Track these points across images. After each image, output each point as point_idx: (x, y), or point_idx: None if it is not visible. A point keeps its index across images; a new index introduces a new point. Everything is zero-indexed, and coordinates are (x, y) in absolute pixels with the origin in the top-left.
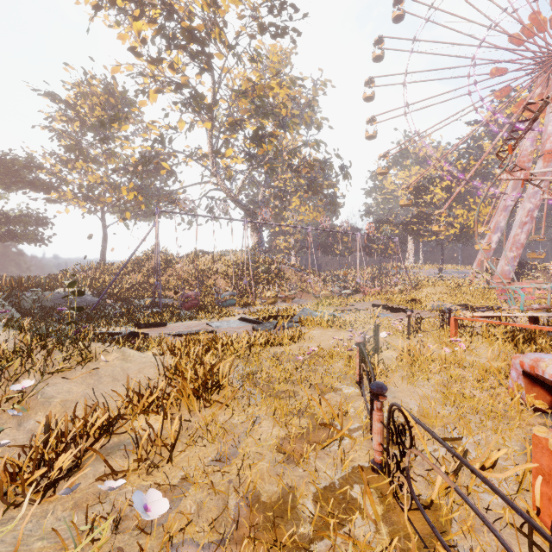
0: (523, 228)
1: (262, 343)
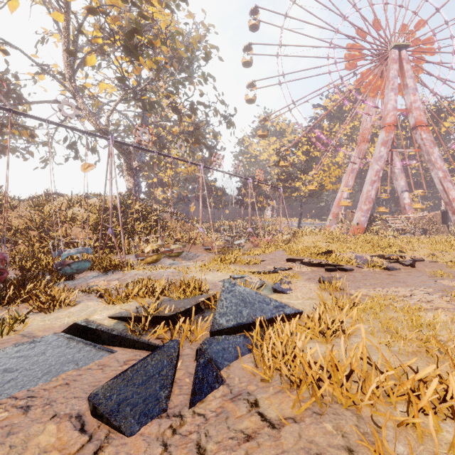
0: (373, 185)
1: None
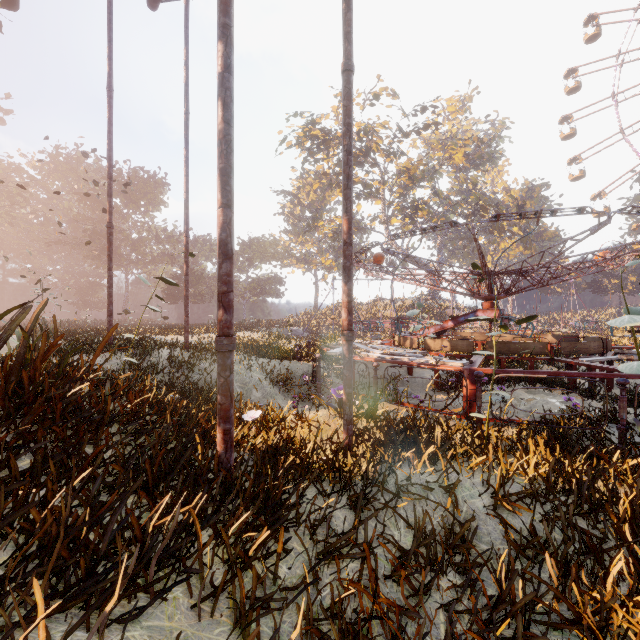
0: None
1: None
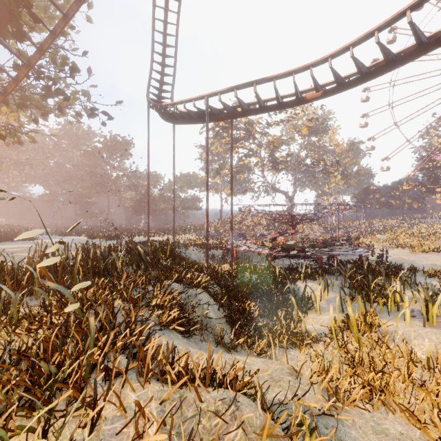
0: None
1: None
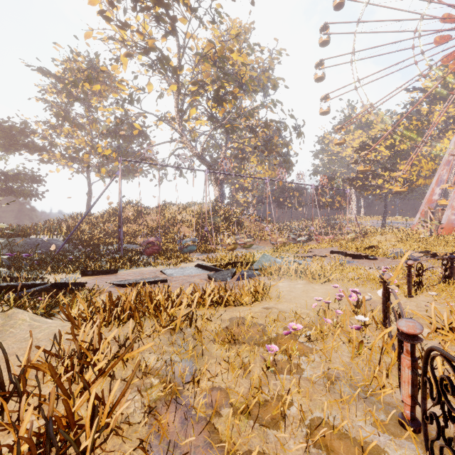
0: None
1: (214, 302)
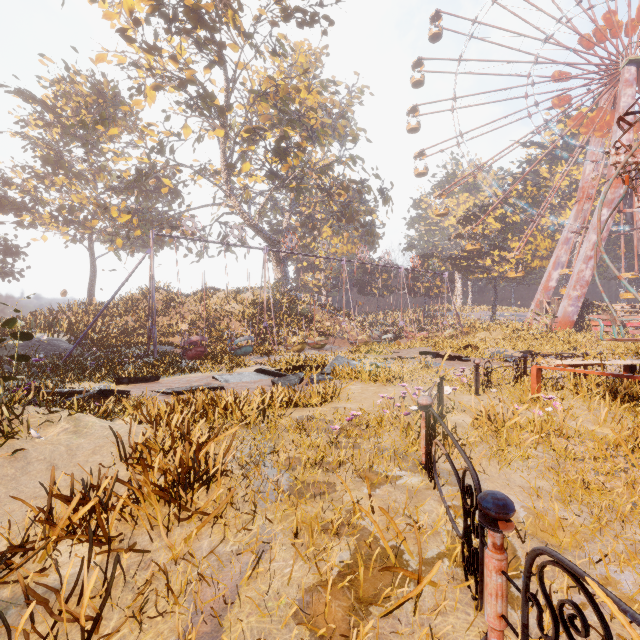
0: (589, 263)
1: (283, 404)
